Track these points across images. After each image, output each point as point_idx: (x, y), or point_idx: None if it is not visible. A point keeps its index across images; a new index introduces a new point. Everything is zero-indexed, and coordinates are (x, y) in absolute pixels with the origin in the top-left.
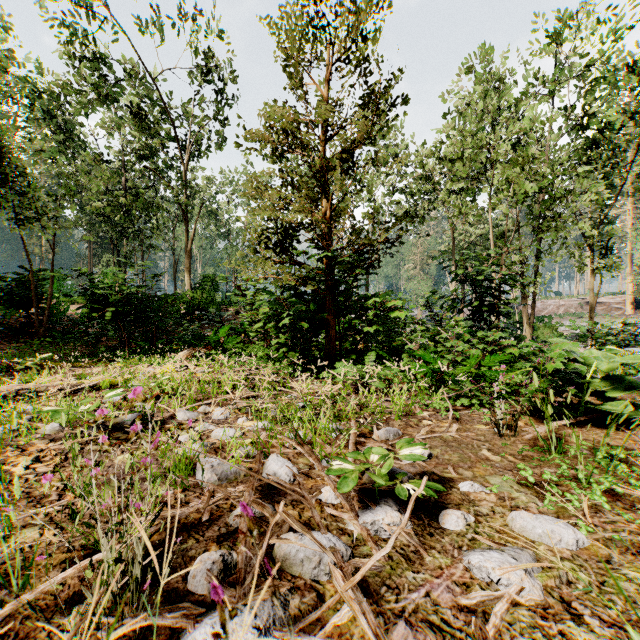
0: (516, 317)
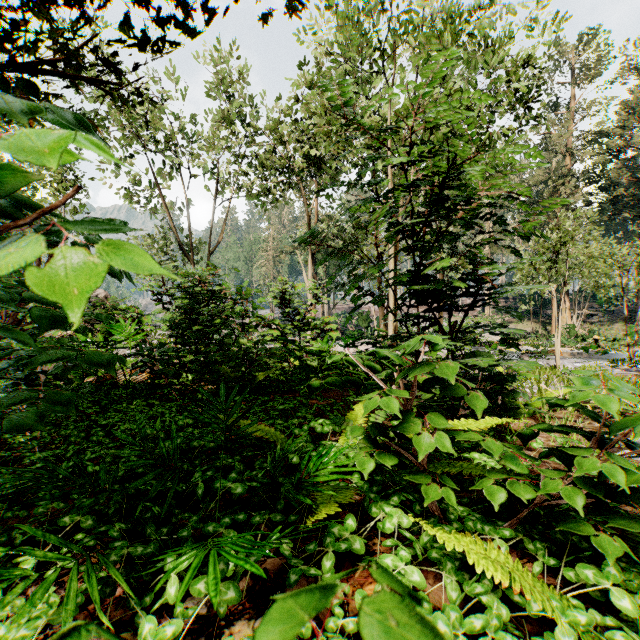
0: (374, 317)
